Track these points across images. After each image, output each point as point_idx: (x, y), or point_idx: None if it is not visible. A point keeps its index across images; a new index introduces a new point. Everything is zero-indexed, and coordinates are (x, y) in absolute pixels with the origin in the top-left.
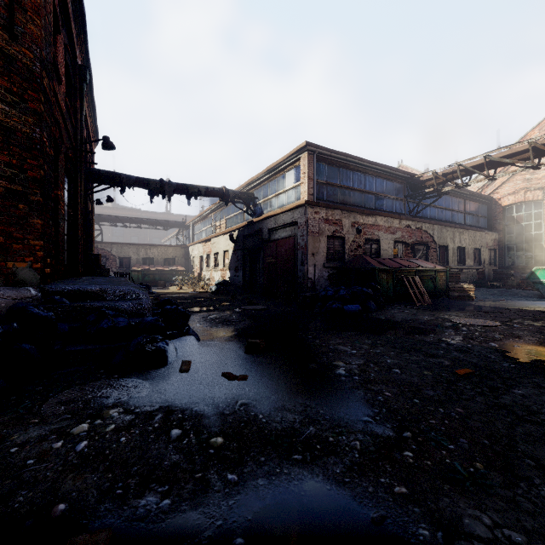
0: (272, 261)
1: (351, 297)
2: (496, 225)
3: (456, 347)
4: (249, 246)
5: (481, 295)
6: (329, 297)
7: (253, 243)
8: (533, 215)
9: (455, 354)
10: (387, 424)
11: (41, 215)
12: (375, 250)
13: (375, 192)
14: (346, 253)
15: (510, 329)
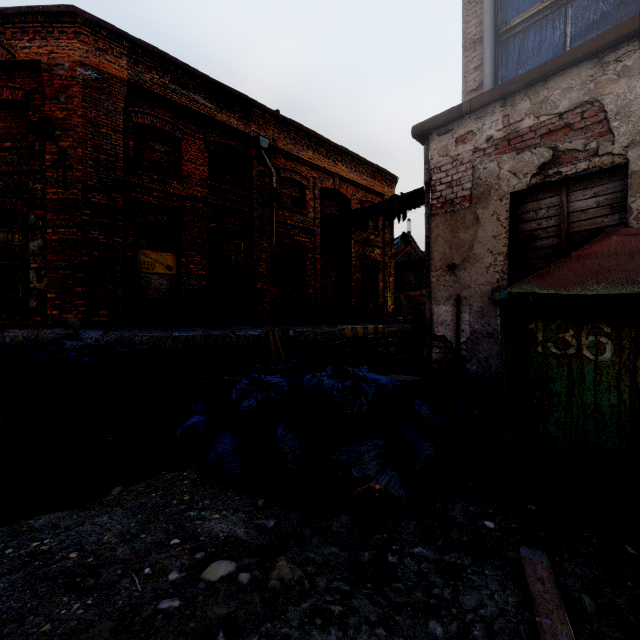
0: None
1: None
2: None
3: None
4: None
5: None
6: None
7: None
8: None
9: None
10: None
11: (83, 285)
12: None
13: None
14: None
15: None
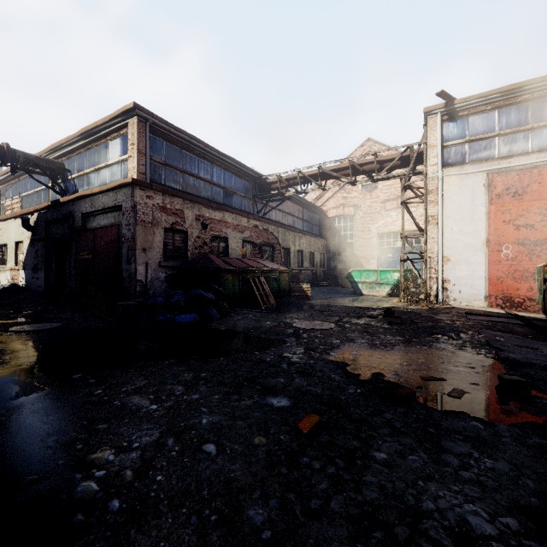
0: (88, 257)
1: (186, 304)
2: (324, 233)
3: (298, 366)
4: (54, 236)
5: (315, 294)
6: (158, 305)
7: (61, 232)
8: (348, 227)
9: (297, 383)
10: None
11: None
12: (223, 249)
13: (223, 185)
14: (189, 250)
15: (344, 332)
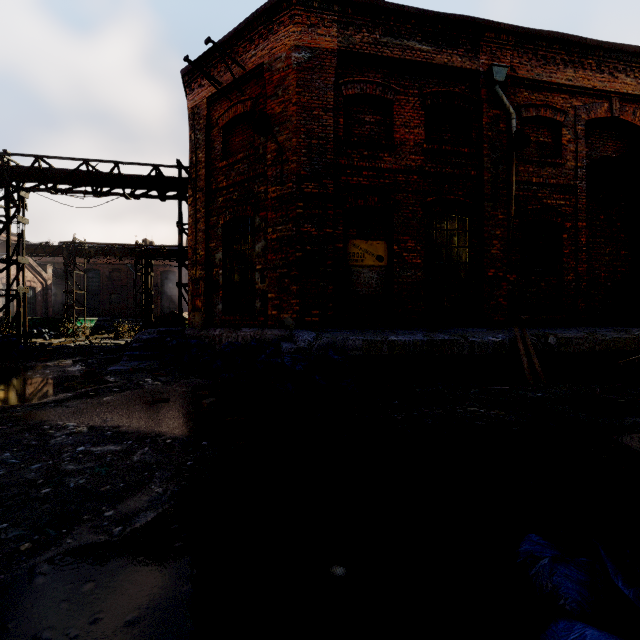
0: None
1: None
2: None
3: None
4: None
5: None
6: None
7: None
8: None
9: None
10: (1, 417)
11: (297, 283)
12: None
13: None
14: None
15: None
